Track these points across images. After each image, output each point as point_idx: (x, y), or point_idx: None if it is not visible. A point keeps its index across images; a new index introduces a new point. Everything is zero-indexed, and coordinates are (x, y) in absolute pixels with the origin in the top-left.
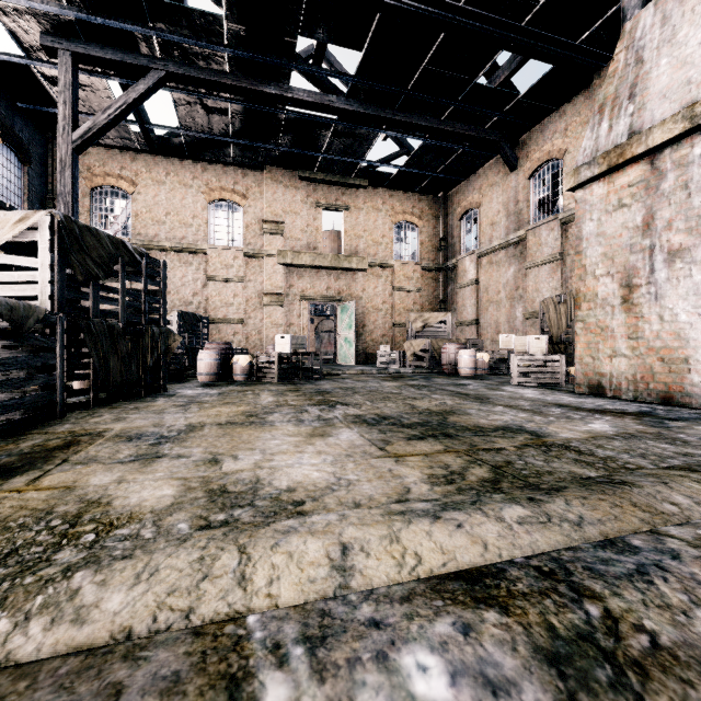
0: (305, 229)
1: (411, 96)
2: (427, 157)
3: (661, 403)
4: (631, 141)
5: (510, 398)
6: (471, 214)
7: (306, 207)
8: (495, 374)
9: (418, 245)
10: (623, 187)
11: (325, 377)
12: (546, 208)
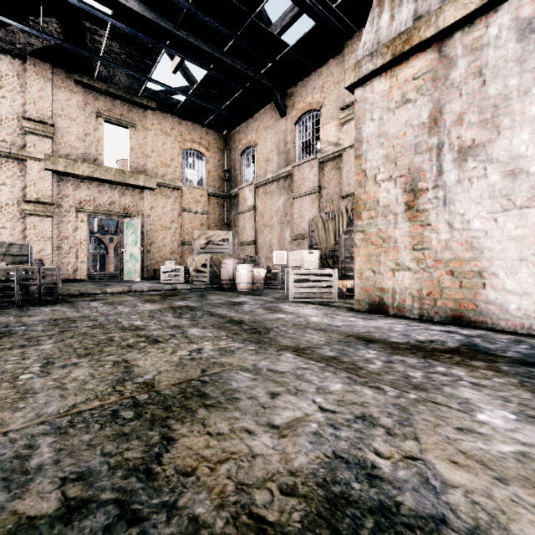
0: (83, 137)
1: (193, 14)
2: (212, 90)
3: (451, 323)
4: (419, 24)
5: (296, 326)
6: (250, 151)
7: (84, 115)
8: (270, 287)
9: (206, 173)
10: (407, 81)
11: (71, 298)
12: (307, 150)
